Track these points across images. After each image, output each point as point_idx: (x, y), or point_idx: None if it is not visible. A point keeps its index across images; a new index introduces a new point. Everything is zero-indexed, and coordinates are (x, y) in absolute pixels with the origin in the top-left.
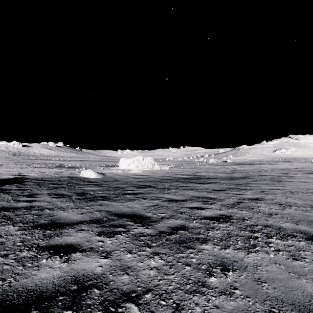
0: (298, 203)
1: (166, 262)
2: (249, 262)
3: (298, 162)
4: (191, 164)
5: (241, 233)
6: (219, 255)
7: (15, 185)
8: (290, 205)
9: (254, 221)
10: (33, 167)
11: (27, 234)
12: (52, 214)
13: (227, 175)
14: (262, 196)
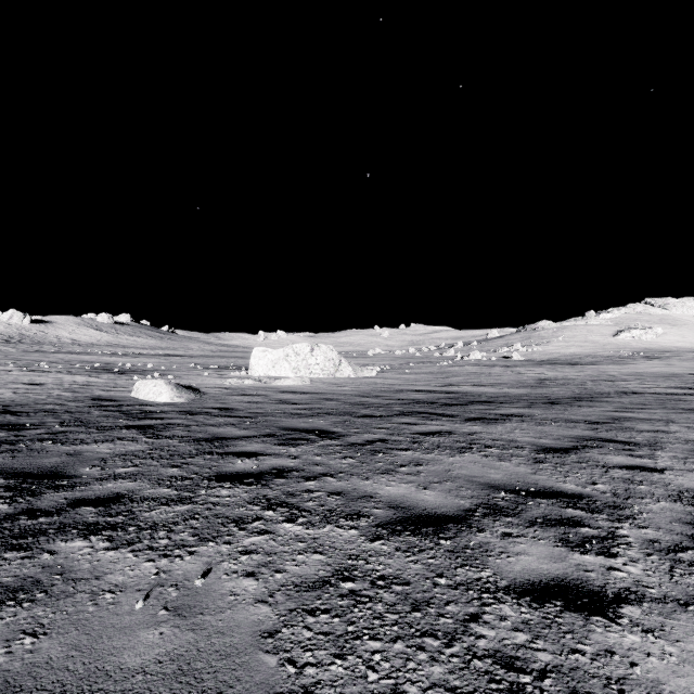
0: None
1: None
2: None
3: (681, 359)
4: (429, 364)
5: None
6: None
7: None
8: None
9: None
10: (29, 371)
11: None
12: None
13: (534, 393)
14: None
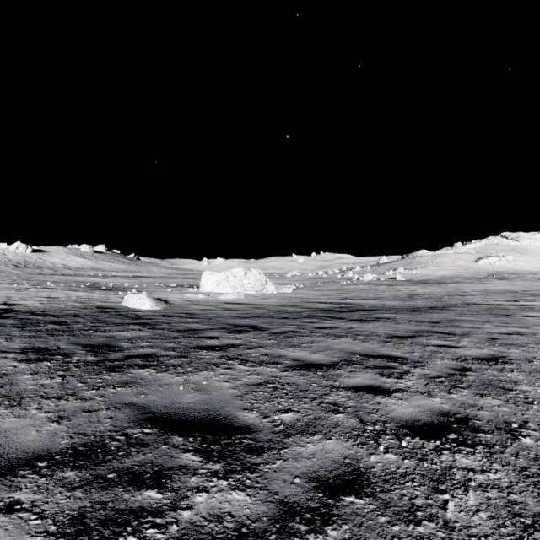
0: None
1: None
2: None
3: (523, 280)
4: (332, 283)
5: None
6: None
7: None
8: None
9: None
10: (42, 288)
11: None
12: None
13: (404, 304)
14: (502, 352)
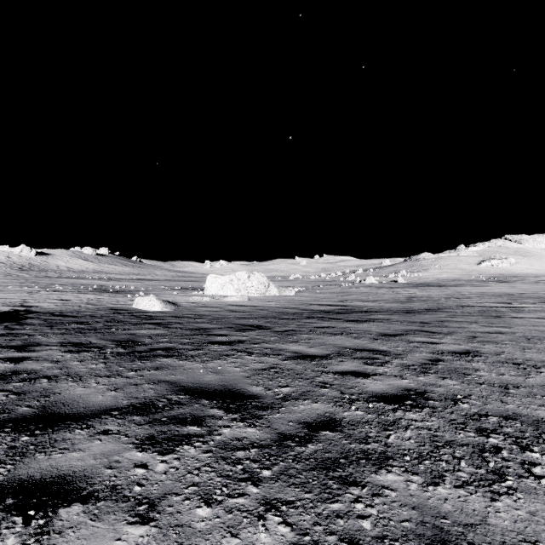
0: None
1: (296, 533)
2: (505, 529)
3: (523, 282)
4: (334, 286)
5: (459, 436)
6: (426, 506)
7: (4, 325)
8: (536, 365)
9: (478, 405)
10: (52, 291)
11: None
12: (51, 392)
13: (401, 306)
14: (476, 347)
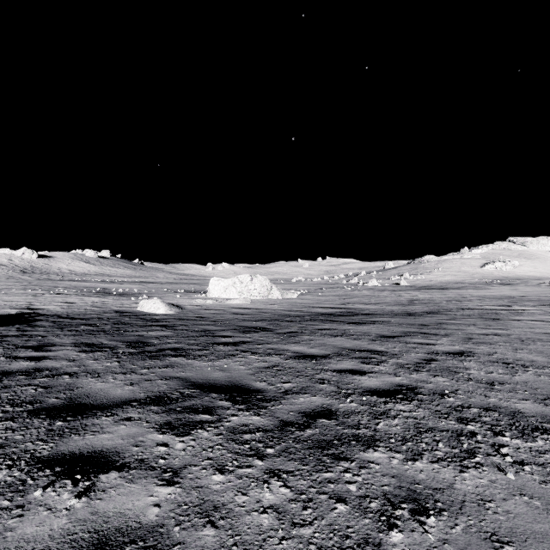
0: (537, 362)
1: (294, 493)
2: (467, 491)
3: (526, 285)
4: (336, 289)
5: (441, 423)
6: (404, 475)
7: (16, 327)
8: (525, 364)
9: (463, 399)
10: (56, 294)
11: (16, 428)
12: (74, 386)
13: (402, 309)
14: (470, 348)
